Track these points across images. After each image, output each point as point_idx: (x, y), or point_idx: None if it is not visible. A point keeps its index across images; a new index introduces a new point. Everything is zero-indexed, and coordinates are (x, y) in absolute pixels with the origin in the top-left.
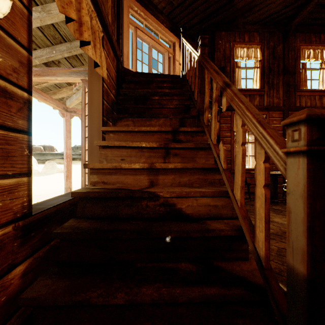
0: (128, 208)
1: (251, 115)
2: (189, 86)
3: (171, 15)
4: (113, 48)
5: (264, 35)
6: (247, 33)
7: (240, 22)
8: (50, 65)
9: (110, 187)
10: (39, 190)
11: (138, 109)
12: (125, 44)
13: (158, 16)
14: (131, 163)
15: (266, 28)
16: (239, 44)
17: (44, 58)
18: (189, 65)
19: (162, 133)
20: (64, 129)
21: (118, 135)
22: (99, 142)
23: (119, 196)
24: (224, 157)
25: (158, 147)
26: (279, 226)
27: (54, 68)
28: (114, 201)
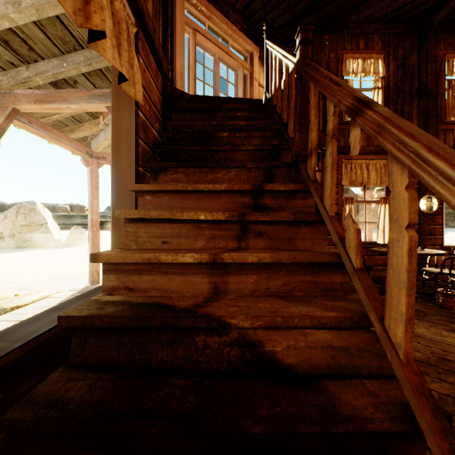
0: (168, 349)
1: (446, 163)
2: (277, 115)
3: (247, 12)
4: (156, 55)
5: (390, 38)
6: (362, 37)
7: (353, 19)
8: (61, 86)
9: (139, 299)
10: (58, 271)
11: (195, 153)
12: (177, 55)
13: (227, 13)
14: (177, 254)
15: (393, 28)
16: (351, 53)
17: (50, 75)
18: (277, 81)
19: (234, 194)
20: (88, 184)
21: (159, 197)
22: (123, 213)
23: (150, 324)
24: (356, 244)
25: (227, 219)
26: (429, 344)
27: (64, 90)
28: (141, 334)
